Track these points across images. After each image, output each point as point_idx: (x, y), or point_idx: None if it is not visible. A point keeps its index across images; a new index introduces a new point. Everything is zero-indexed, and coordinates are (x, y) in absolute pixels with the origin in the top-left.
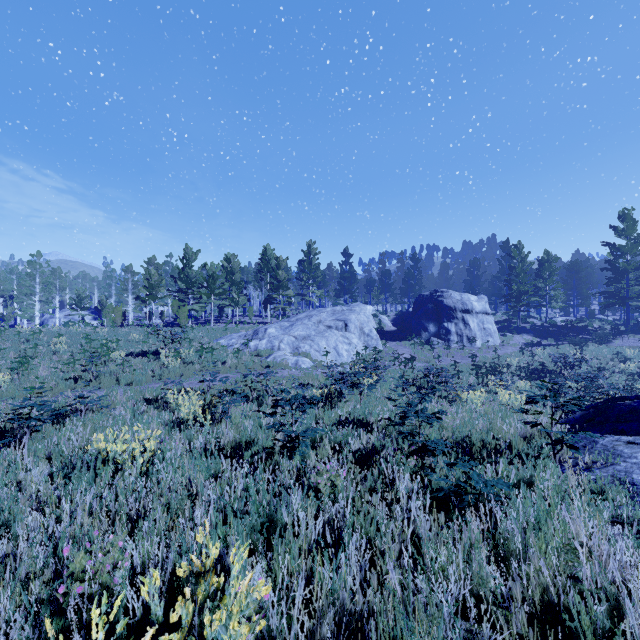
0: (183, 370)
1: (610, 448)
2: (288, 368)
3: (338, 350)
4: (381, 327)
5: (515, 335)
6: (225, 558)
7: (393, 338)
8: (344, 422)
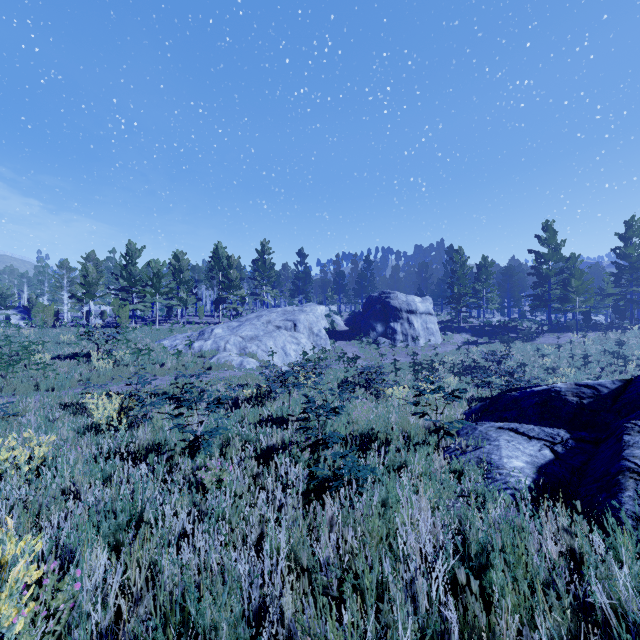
0: (116, 373)
1: (484, 433)
2: (231, 369)
3: (286, 350)
4: (333, 327)
5: (455, 334)
6: (69, 556)
7: (344, 338)
8: (267, 420)
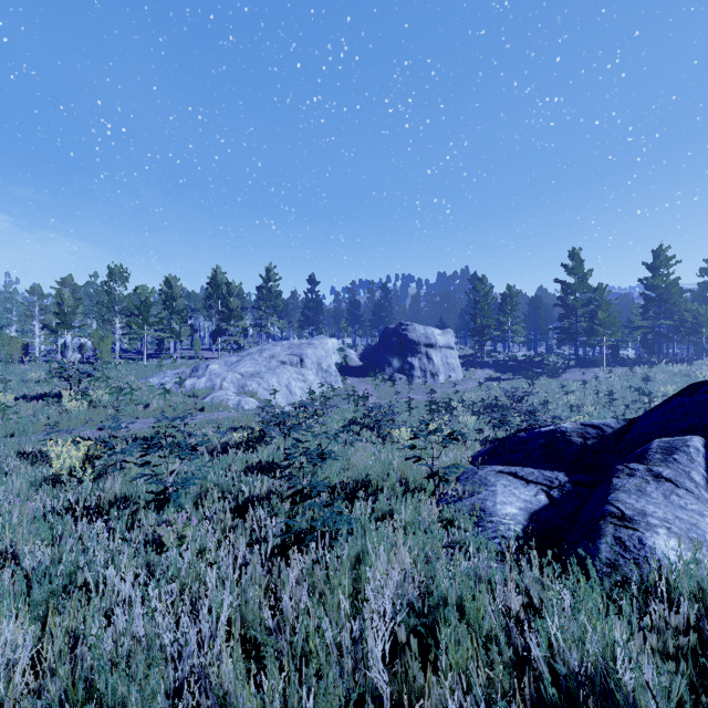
0: (91, 416)
1: (483, 478)
2: (227, 410)
3: (291, 388)
4: (346, 362)
5: (478, 370)
6: None
7: (357, 374)
8: (255, 468)
